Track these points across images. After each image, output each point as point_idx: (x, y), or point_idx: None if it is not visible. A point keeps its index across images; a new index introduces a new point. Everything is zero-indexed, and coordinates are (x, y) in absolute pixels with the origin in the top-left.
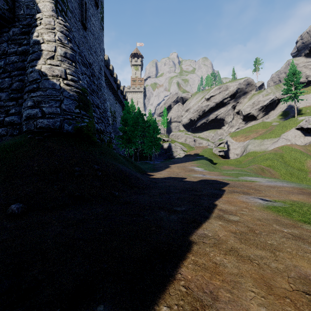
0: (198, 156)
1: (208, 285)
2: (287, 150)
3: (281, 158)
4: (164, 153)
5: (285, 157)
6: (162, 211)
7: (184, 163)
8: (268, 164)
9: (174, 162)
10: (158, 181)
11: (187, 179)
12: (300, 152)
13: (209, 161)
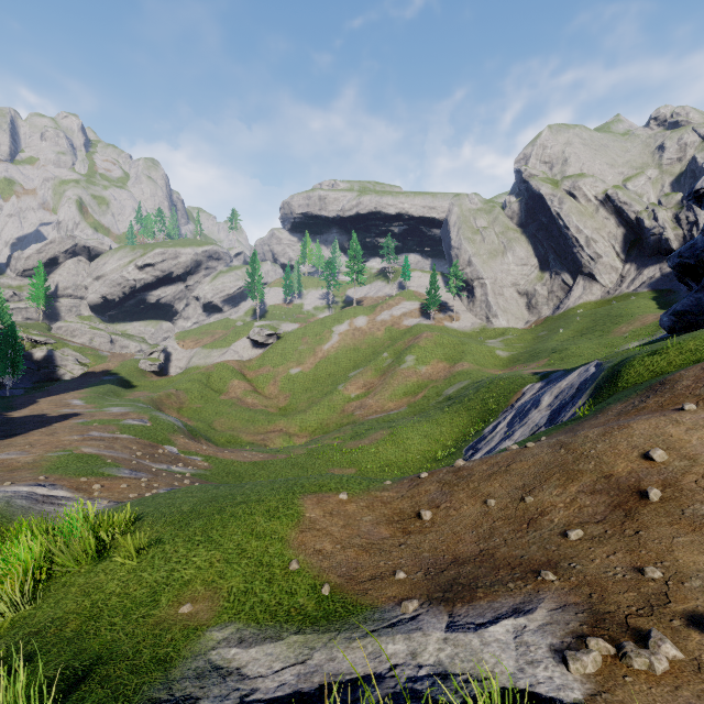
0: (108, 375)
1: (29, 435)
2: (221, 368)
3: (208, 378)
4: (37, 369)
5: (213, 377)
6: (18, 429)
7: (67, 393)
8: (187, 387)
9: (49, 393)
10: (17, 420)
11: (50, 415)
12: (231, 370)
13: (124, 384)
